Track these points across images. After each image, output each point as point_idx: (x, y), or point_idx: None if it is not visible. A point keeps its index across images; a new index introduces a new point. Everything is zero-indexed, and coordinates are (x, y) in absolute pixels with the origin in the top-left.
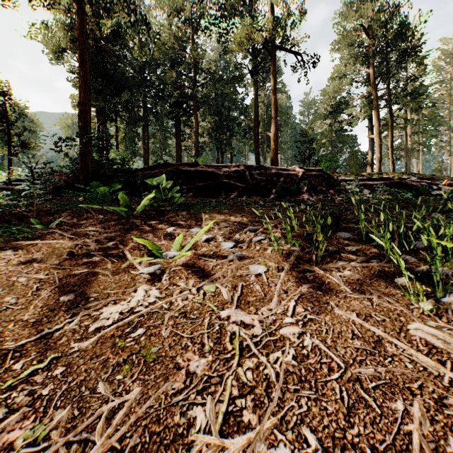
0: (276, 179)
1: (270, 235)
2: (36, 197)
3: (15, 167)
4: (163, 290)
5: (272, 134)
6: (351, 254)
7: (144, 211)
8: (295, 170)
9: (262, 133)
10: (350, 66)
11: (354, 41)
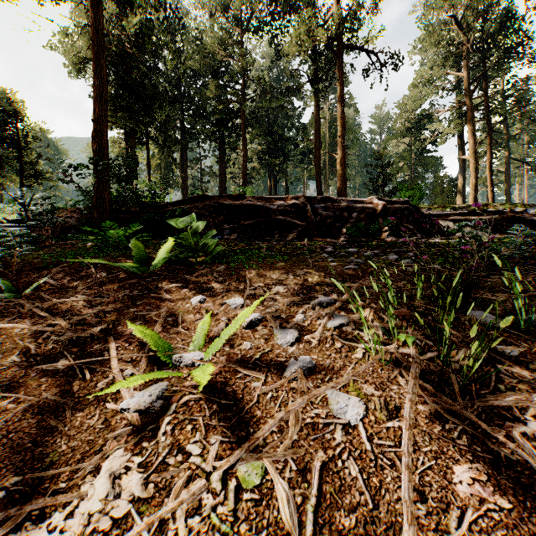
0: (347, 214)
1: (353, 313)
2: (15, 247)
3: (2, 204)
4: (152, 472)
5: (338, 156)
6: (517, 366)
7: (166, 265)
8: (372, 202)
9: (325, 156)
10: (436, 70)
11: (441, 38)
